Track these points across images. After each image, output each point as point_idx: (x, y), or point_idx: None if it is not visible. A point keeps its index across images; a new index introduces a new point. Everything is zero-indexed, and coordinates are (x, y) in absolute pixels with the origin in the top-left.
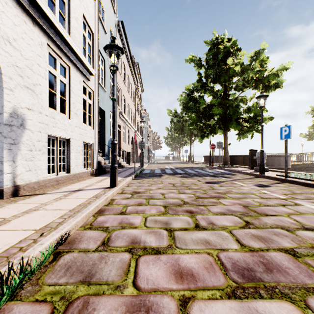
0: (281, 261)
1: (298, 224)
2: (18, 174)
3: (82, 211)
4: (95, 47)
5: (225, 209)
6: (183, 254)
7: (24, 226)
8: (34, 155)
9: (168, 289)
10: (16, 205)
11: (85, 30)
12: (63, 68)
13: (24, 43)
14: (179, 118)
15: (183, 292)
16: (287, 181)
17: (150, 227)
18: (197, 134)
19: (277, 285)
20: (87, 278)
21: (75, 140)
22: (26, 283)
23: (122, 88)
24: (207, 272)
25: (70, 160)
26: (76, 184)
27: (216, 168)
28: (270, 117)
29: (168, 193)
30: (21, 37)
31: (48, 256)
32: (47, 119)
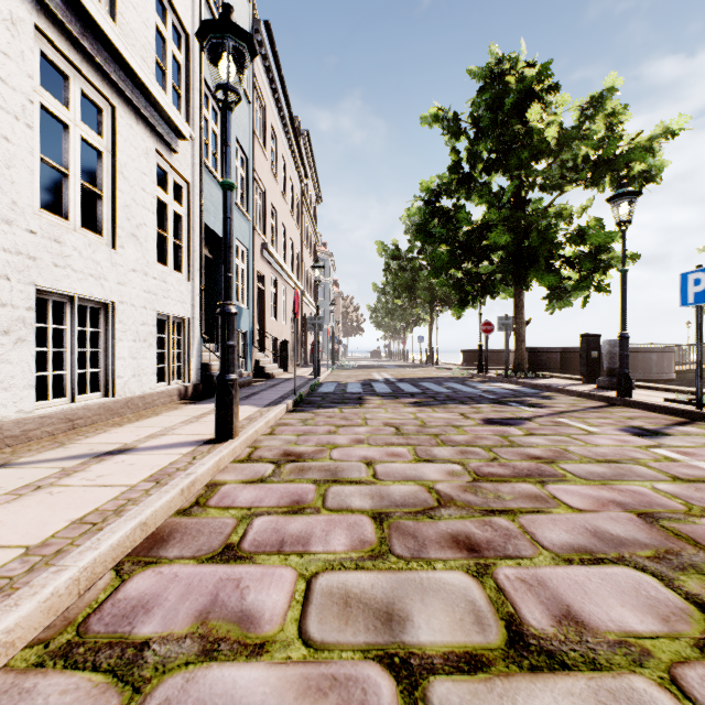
0: None
1: None
2: None
3: (64, 557)
4: (195, 71)
5: (586, 530)
6: None
7: None
8: None
9: None
10: None
11: (165, 21)
12: (96, 111)
13: None
14: (404, 262)
15: None
16: (704, 418)
17: (321, 645)
18: (446, 299)
19: None
20: None
21: (131, 306)
22: None
23: (270, 187)
24: None
25: (116, 360)
26: (124, 428)
27: (495, 380)
28: (630, 255)
29: (384, 459)
30: None
31: None
32: (35, 244)
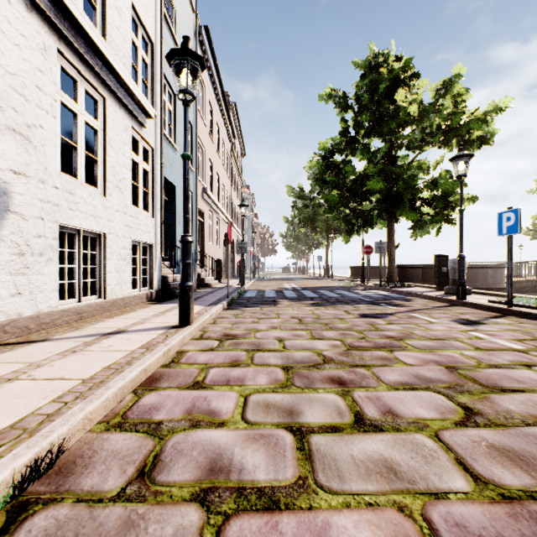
0: None
1: None
2: None
3: (107, 383)
4: (157, 68)
5: (412, 374)
6: (338, 510)
7: None
8: (28, 264)
9: None
10: None
11: (137, 35)
12: (93, 102)
13: (6, 42)
14: (307, 201)
15: None
16: (513, 314)
17: (254, 423)
18: (339, 228)
19: None
20: None
21: (116, 236)
22: None
23: (208, 147)
24: None
25: (107, 273)
26: (115, 319)
27: (373, 288)
28: (470, 197)
29: (290, 338)
30: None
31: None
32: (58, 195)
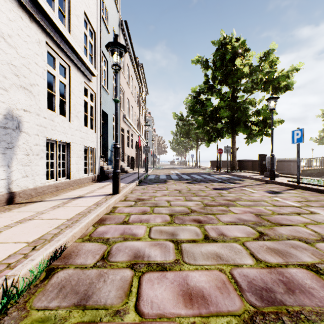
0: (304, 280)
1: (317, 236)
2: (14, 180)
3: (80, 220)
4: (98, 47)
5: (236, 218)
6: (192, 271)
7: (15, 238)
8: (31, 160)
9: (176, 315)
10: (10, 214)
11: (87, 29)
12: (63, 68)
13: (20, 40)
14: (185, 122)
15: (193, 318)
16: (300, 188)
17: (155, 238)
18: (203, 138)
19: (302, 310)
20: (82, 301)
21: (75, 144)
22: (11, 308)
23: (126, 90)
24: (220, 293)
25: (71, 165)
26: (76, 190)
27: (223, 173)
28: (280, 120)
29: (173, 200)
30: (17, 33)
31: (39, 274)
32: (46, 122)
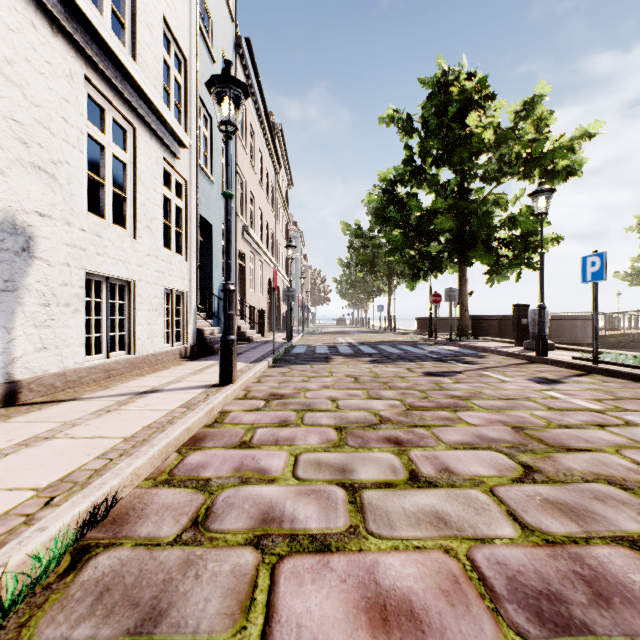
0: (628, 573)
1: None
2: (18, 358)
3: (151, 441)
4: (191, 89)
5: (474, 434)
6: (386, 552)
7: (12, 479)
8: (53, 316)
9: None
10: (6, 427)
11: (169, 52)
12: (121, 131)
13: (32, 72)
14: (365, 240)
15: None
16: (598, 372)
17: (306, 479)
18: (403, 272)
19: None
20: (145, 623)
21: (146, 283)
22: None
23: (249, 177)
24: (449, 605)
25: (137, 326)
26: (147, 377)
27: (443, 343)
28: (555, 237)
29: (344, 398)
30: (25, 56)
31: (56, 560)
32: (85, 239)
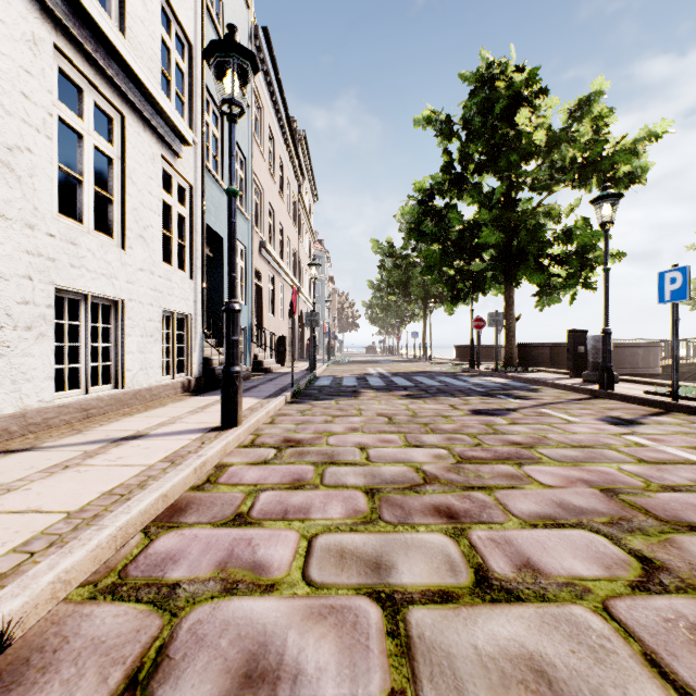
0: None
1: None
2: None
3: (102, 519)
4: (197, 79)
5: (553, 502)
6: None
7: None
8: (8, 342)
9: None
10: None
11: (169, 32)
12: (107, 120)
13: None
14: (398, 260)
15: None
16: (680, 409)
17: (321, 585)
18: (440, 295)
19: None
20: None
21: (139, 303)
22: None
23: (268, 187)
24: None
25: (126, 354)
26: (135, 417)
27: (486, 374)
28: (616, 253)
29: (376, 445)
30: None
31: None
32: (54, 246)
